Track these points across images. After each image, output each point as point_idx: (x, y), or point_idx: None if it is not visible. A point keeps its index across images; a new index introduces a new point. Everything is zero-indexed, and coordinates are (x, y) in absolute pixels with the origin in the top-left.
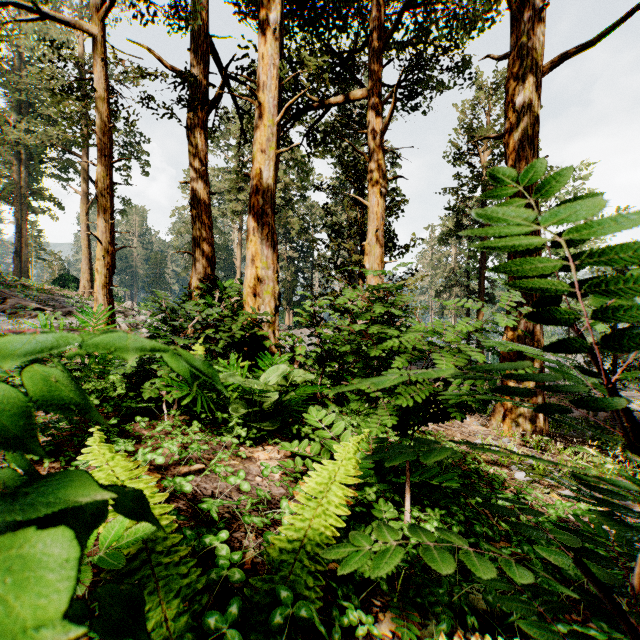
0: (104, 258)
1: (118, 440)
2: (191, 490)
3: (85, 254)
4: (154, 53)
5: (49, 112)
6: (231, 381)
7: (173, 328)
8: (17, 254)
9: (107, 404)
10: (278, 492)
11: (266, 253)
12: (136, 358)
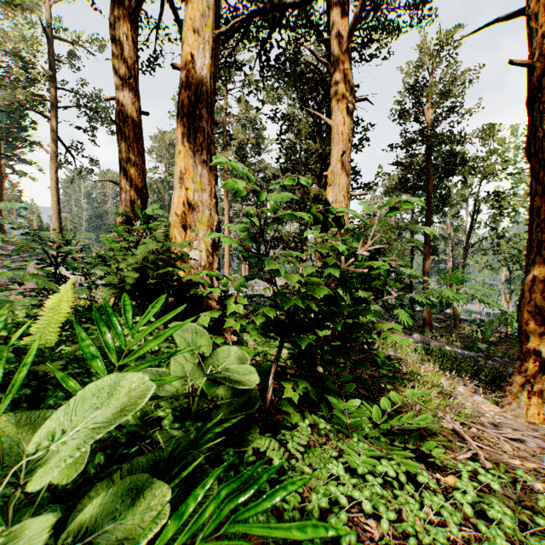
0: None
1: None
2: None
3: (54, 209)
4: None
5: (19, 75)
6: None
7: None
8: None
9: None
10: None
11: (200, 170)
12: None
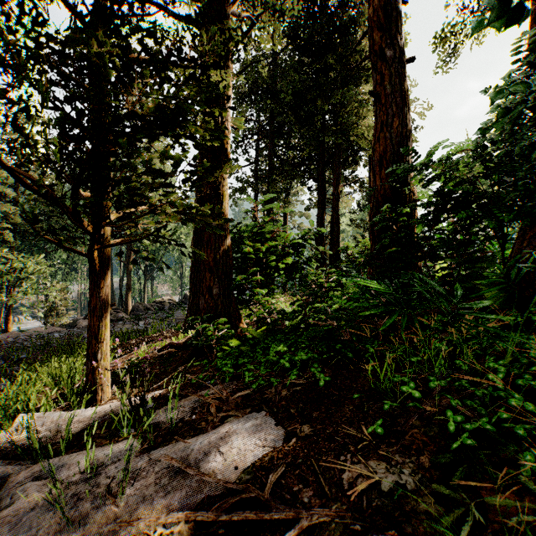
0: None
1: None
2: None
3: None
4: None
5: None
6: None
7: None
8: None
9: None
10: None
11: None
12: None
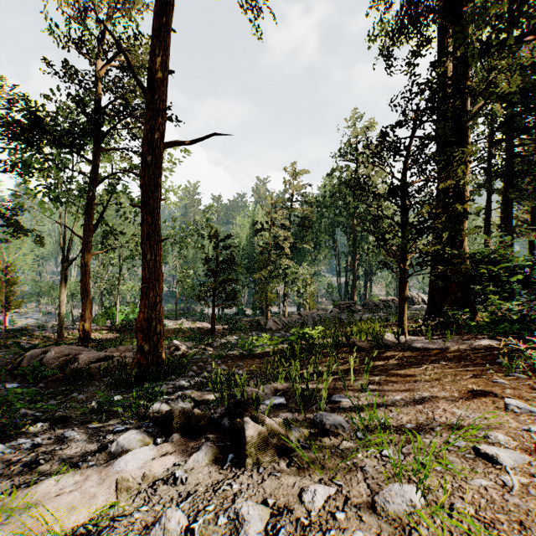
0: None
1: None
2: None
3: None
4: None
5: None
6: None
7: None
8: None
9: None
10: None
11: None
12: None
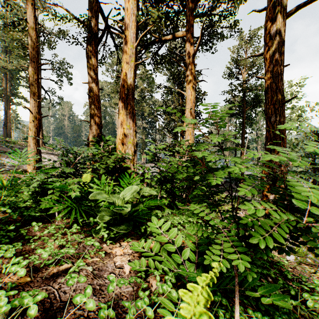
0: (34, 121)
1: (2, 247)
2: (35, 313)
3: None
4: (68, 11)
5: (20, 52)
6: (98, 197)
7: (66, 162)
8: (5, 125)
9: (13, 213)
10: (126, 290)
11: (129, 120)
12: (40, 181)
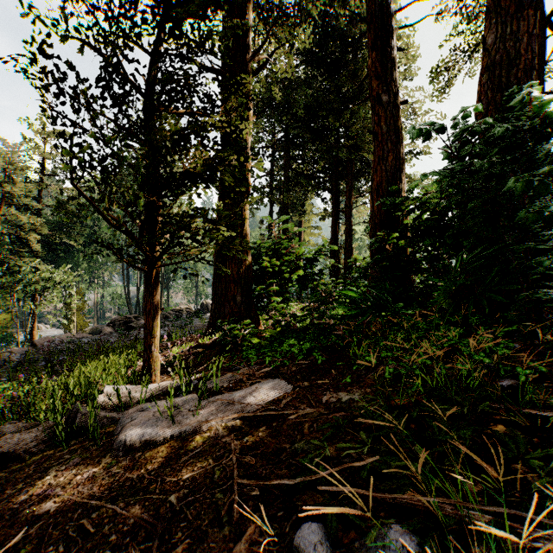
0: None
1: None
2: None
3: None
4: None
5: None
6: None
7: None
8: None
9: None
10: None
11: None
12: None
